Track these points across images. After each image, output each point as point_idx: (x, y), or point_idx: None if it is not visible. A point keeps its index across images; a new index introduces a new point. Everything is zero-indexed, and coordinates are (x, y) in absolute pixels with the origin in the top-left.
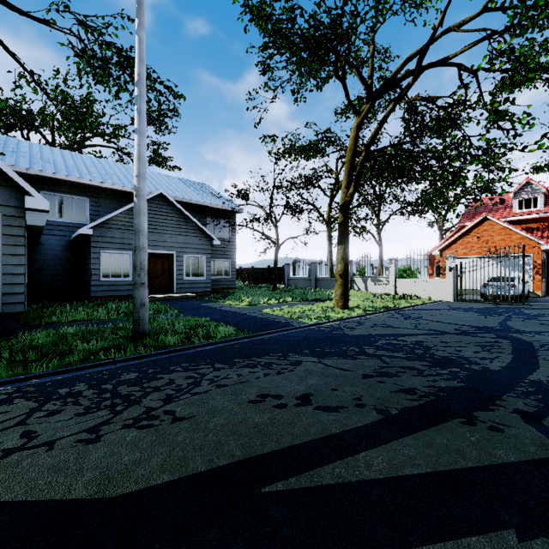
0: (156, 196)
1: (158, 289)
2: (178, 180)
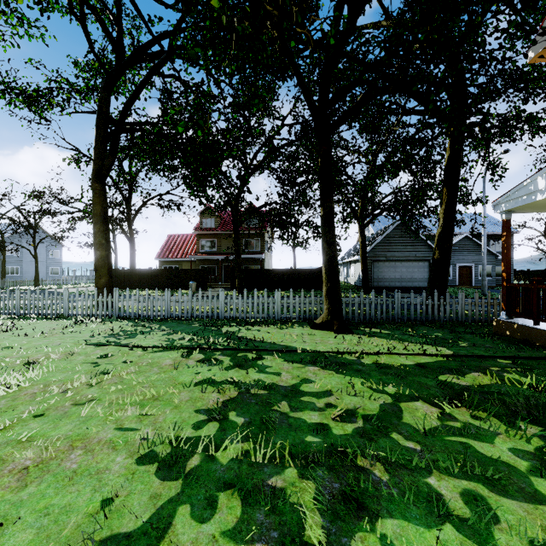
0: (463, 237)
1: (464, 283)
2: (464, 216)
